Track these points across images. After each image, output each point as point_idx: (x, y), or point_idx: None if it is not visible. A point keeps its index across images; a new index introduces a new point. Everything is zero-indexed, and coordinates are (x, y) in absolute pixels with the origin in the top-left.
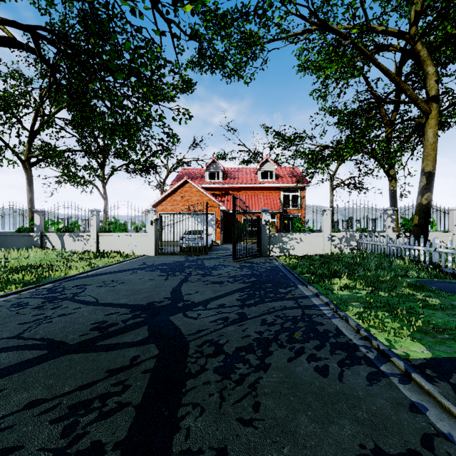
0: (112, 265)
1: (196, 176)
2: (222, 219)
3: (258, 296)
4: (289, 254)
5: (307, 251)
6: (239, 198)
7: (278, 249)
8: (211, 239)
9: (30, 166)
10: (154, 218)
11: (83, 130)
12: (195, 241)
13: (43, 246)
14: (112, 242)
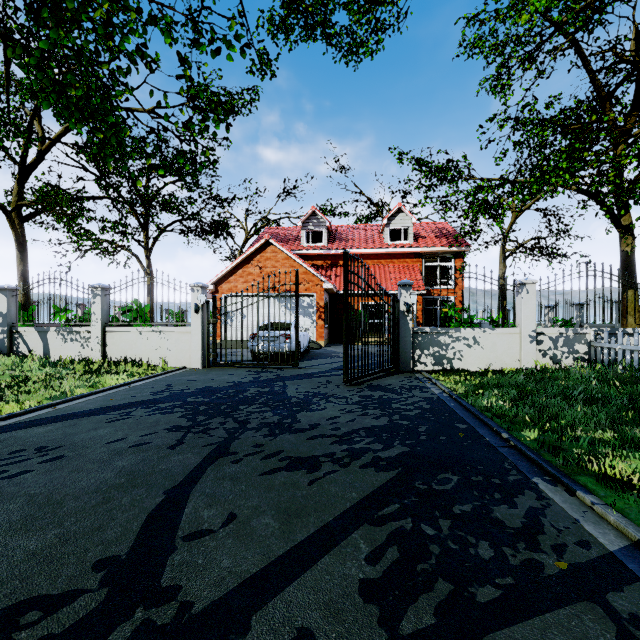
0: (103, 392)
1: (286, 238)
2: (327, 304)
3: (437, 555)
4: (452, 368)
5: (487, 362)
6: (358, 258)
7: (432, 359)
8: (308, 337)
9: (22, 220)
10: (200, 300)
11: (105, 163)
12: (277, 343)
13: (13, 350)
14: (128, 344)
